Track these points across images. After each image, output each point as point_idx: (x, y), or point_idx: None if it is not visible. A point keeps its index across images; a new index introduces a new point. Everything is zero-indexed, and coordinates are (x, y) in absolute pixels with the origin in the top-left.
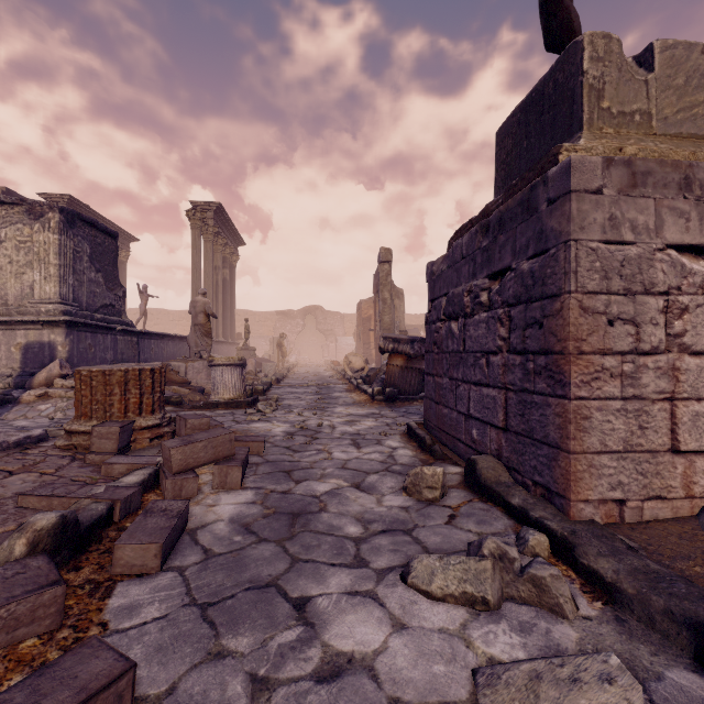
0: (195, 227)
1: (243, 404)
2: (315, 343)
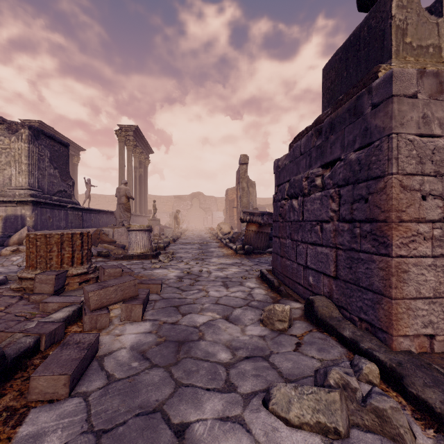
0: (121, 141)
1: (150, 256)
2: (198, 216)
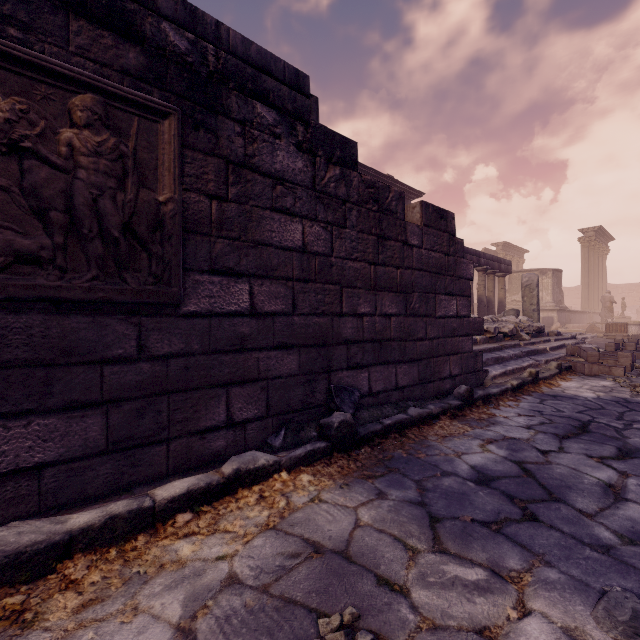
0: (584, 247)
1: None
2: None
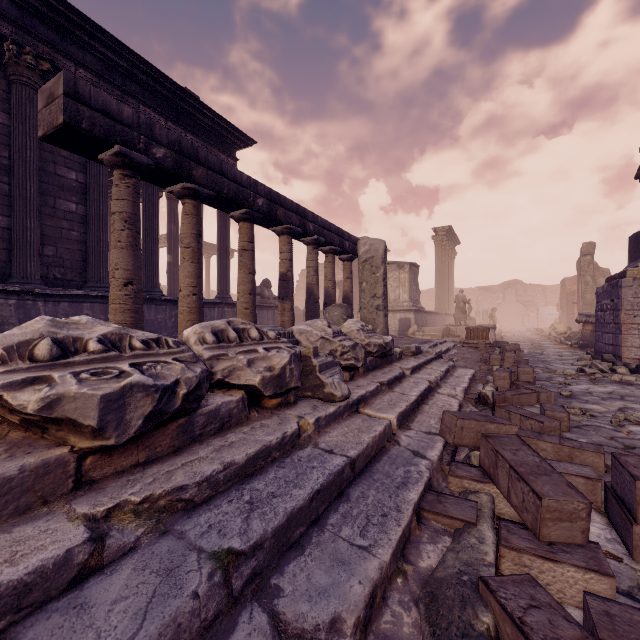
0: (437, 245)
1: None
2: (514, 313)
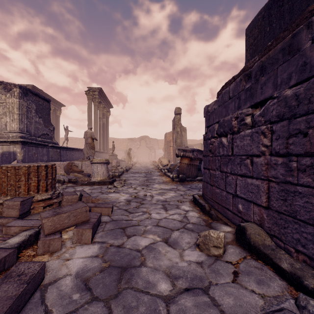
0: (89, 98)
1: (107, 182)
2: (145, 153)
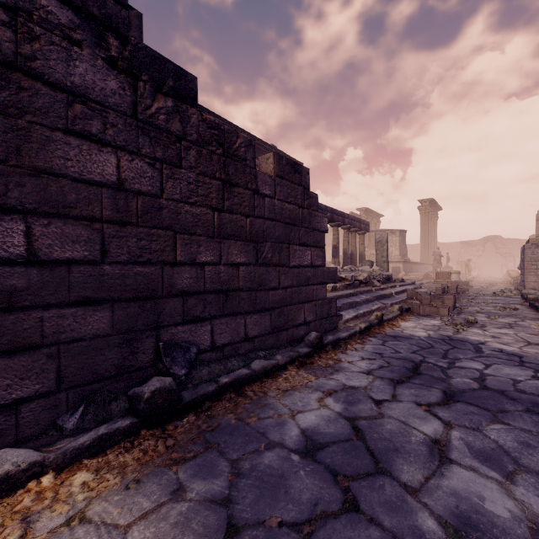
0: (421, 213)
1: None
2: (493, 263)
